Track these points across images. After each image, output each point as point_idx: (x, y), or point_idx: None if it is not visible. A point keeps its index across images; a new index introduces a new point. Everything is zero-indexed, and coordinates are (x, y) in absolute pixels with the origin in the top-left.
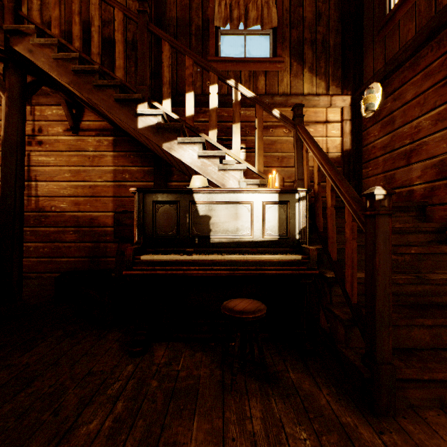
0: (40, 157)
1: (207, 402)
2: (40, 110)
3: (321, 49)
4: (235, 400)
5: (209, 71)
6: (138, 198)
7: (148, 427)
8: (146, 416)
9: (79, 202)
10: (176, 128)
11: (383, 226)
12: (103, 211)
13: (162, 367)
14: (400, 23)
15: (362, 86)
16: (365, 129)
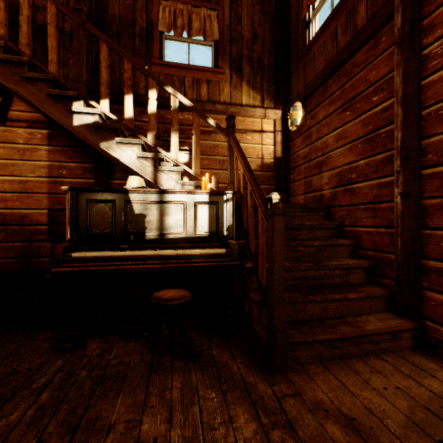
0: None
1: (133, 382)
2: None
3: (257, 66)
4: (160, 377)
5: (148, 77)
6: (71, 197)
7: (72, 410)
8: (71, 401)
9: (6, 199)
10: (114, 129)
11: (279, 224)
12: (35, 208)
13: (94, 358)
14: (315, 55)
15: (290, 103)
16: (292, 140)
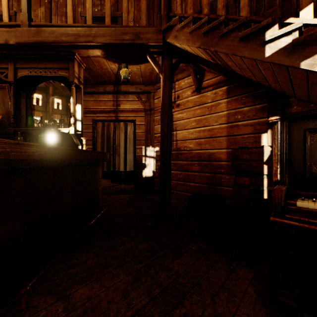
0: (178, 115)
1: None
2: (178, 84)
3: None
4: None
5: None
6: (281, 128)
7: None
8: None
9: (201, 143)
10: None
11: None
12: (218, 148)
13: None
14: None
15: None
16: None
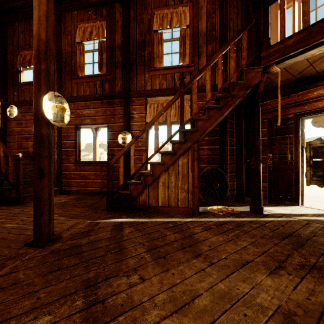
0: None
1: None
2: None
3: None
4: None
5: None
6: None
7: None
8: None
9: None
10: None
11: (22, 162)
12: None
13: None
14: (25, 90)
15: (8, 102)
16: (9, 121)
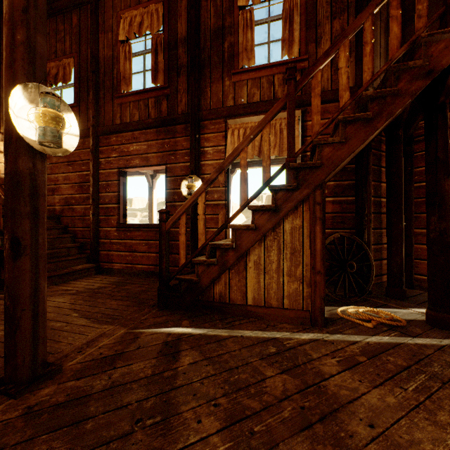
0: None
1: None
2: None
3: None
4: None
5: None
6: None
7: None
8: None
9: None
10: None
11: None
12: None
13: None
14: None
15: None
16: None
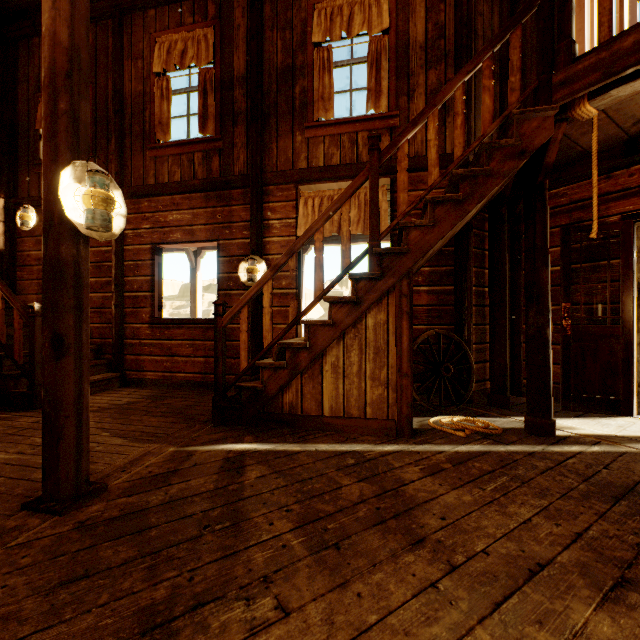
0: None
1: None
2: None
3: None
4: None
5: None
6: None
7: None
8: None
9: None
10: None
11: (39, 321)
12: None
13: None
14: None
15: (18, 199)
16: (21, 237)
